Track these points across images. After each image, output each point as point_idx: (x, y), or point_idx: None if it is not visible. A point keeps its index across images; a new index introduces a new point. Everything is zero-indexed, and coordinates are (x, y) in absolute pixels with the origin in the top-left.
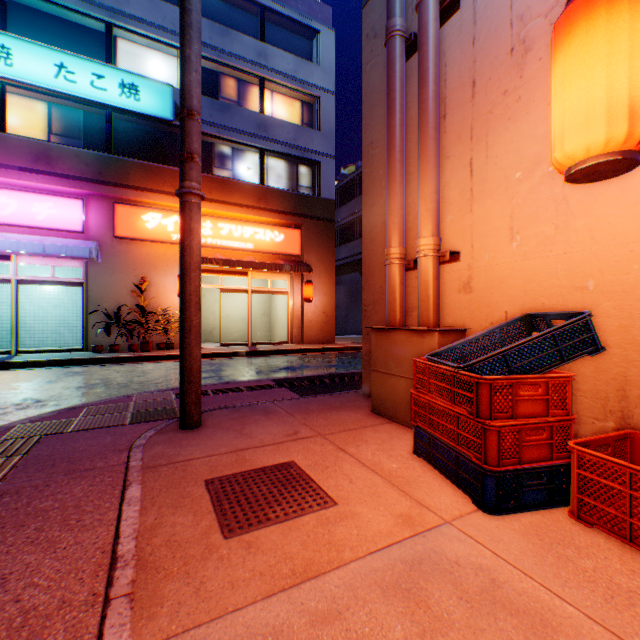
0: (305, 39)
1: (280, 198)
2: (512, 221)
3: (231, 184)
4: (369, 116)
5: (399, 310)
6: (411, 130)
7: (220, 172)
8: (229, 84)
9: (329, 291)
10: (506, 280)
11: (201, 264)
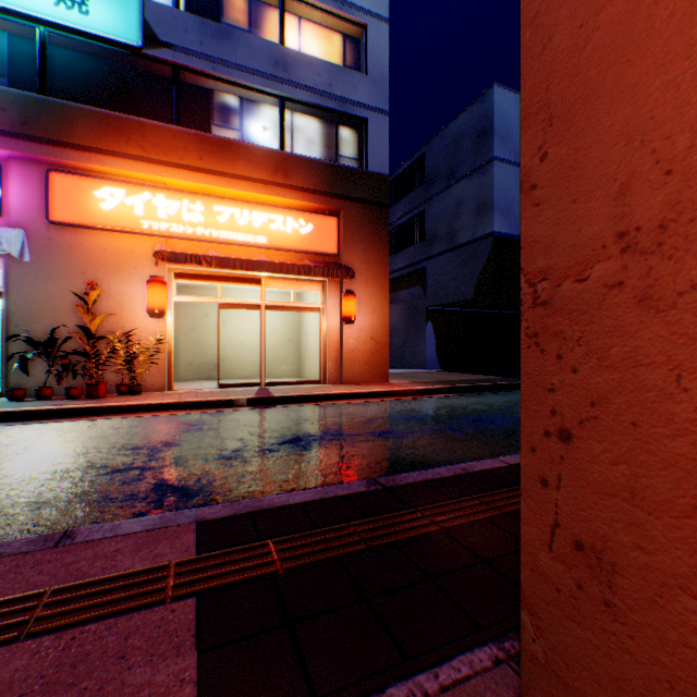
0: None
1: (307, 170)
2: None
3: (233, 147)
4: None
5: None
6: None
7: (219, 132)
8: (232, 4)
9: (380, 307)
10: None
11: None
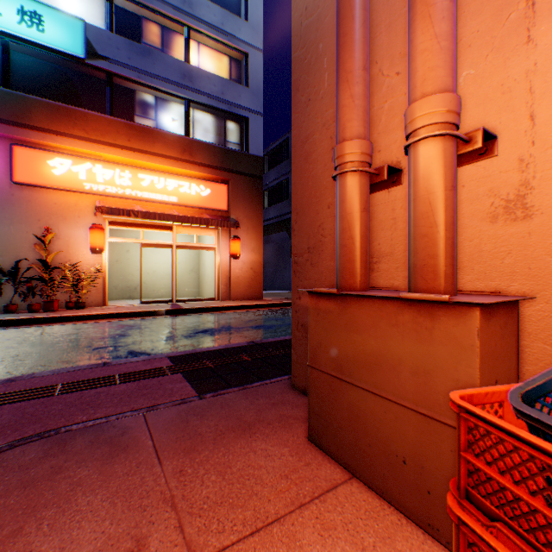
0: None
1: (206, 151)
2: None
3: (153, 133)
4: None
5: (361, 259)
6: None
7: (141, 121)
8: (152, 29)
9: (257, 247)
10: None
11: None
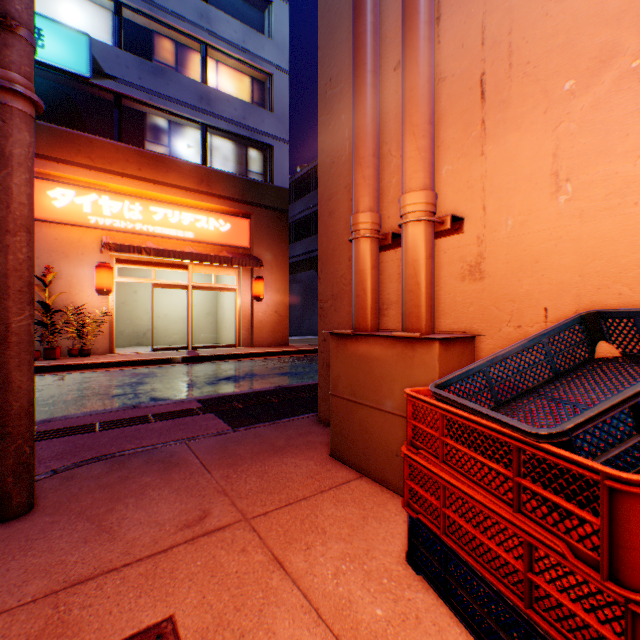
0: (255, 9)
1: (226, 182)
2: (558, 161)
3: (166, 161)
4: (327, 44)
5: (371, 306)
6: (386, 50)
7: (153, 147)
8: (165, 46)
9: (282, 288)
10: (546, 257)
11: (33, 222)
